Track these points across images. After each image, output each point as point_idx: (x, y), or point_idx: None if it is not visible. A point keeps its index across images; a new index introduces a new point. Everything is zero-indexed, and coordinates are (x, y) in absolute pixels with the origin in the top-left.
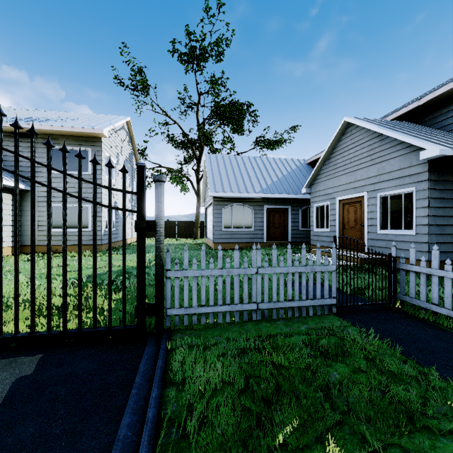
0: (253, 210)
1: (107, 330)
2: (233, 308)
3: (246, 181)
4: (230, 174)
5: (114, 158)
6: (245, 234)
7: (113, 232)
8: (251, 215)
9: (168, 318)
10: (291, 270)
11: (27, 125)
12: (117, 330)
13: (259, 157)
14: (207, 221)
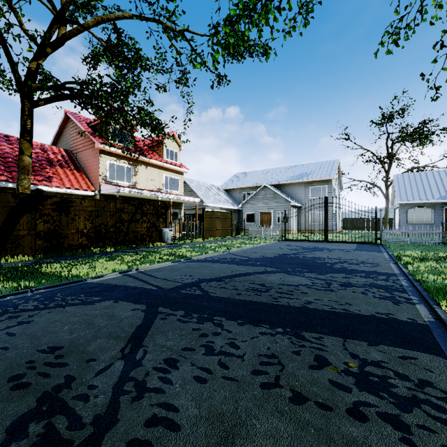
0: (432, 210)
1: (368, 242)
2: (402, 240)
3: (427, 192)
4: (413, 188)
5: (334, 186)
6: (425, 226)
7: (334, 224)
8: (431, 214)
9: (383, 241)
10: (423, 232)
11: (302, 180)
12: (370, 242)
13: (443, 170)
14: (395, 218)
